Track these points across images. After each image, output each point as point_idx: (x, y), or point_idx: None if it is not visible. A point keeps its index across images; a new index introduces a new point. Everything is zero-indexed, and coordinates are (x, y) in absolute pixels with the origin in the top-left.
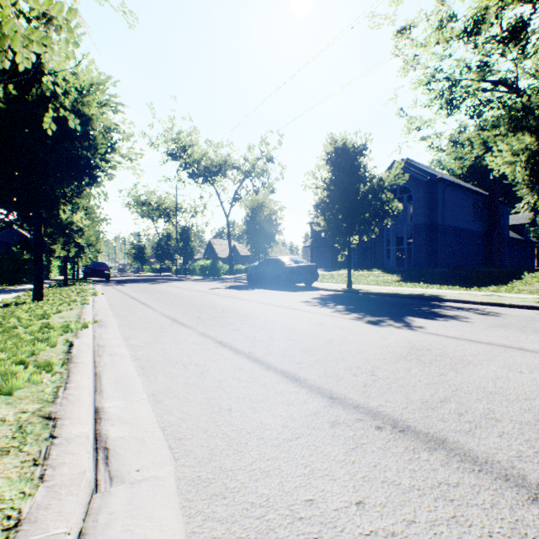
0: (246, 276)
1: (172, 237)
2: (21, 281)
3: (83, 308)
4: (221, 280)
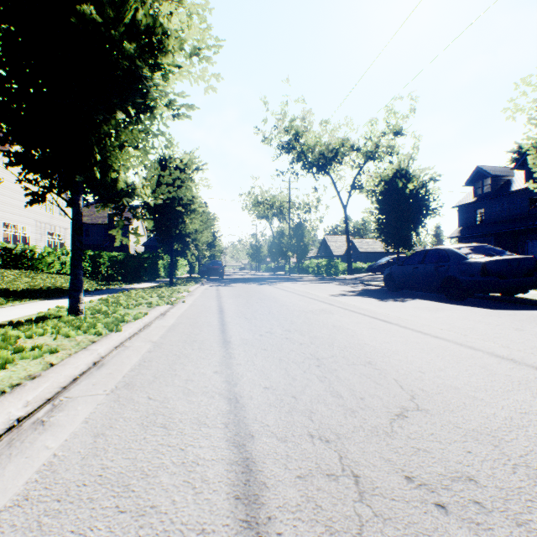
0: (370, 276)
1: (284, 234)
2: (142, 279)
3: (85, 347)
4: (340, 281)
